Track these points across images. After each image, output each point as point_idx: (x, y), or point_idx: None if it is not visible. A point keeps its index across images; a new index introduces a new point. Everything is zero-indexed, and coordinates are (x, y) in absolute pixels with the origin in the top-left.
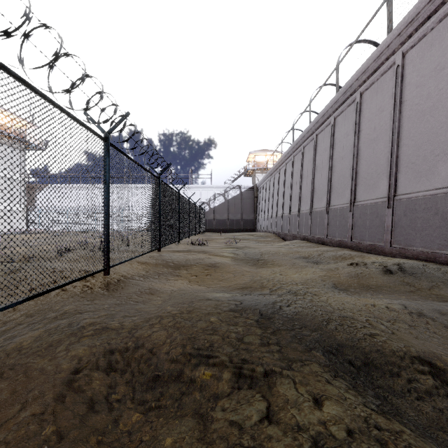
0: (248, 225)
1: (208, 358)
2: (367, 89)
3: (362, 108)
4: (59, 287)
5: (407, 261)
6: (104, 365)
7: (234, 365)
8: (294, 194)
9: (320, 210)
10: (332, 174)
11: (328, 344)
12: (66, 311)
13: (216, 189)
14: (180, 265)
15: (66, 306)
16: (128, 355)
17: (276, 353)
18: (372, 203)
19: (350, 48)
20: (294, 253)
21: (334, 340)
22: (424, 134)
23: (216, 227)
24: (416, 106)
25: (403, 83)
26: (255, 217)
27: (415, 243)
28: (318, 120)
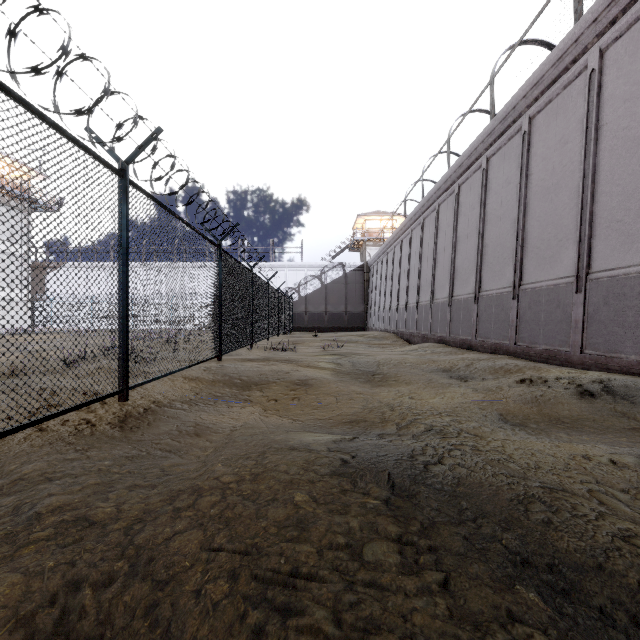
0: (355, 322)
1: (287, 611)
2: (540, 112)
3: (532, 141)
4: (20, 428)
5: (613, 376)
6: (49, 626)
7: (346, 638)
8: (424, 274)
9: (466, 298)
10: (484, 243)
11: (544, 563)
12: (23, 477)
13: (309, 269)
14: (252, 383)
15: (29, 464)
16: (110, 595)
17: (441, 598)
18: (550, 285)
19: (512, 51)
20: (428, 362)
21: (554, 553)
22: (638, 175)
23: (309, 325)
24: (624, 132)
25: (601, 97)
26: (365, 309)
27: (624, 348)
28: (462, 163)
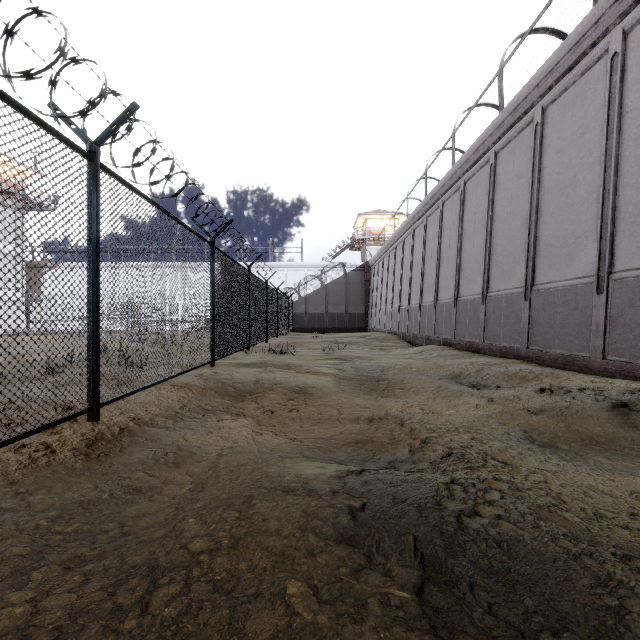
0: (355, 322)
1: None
2: (554, 101)
3: (545, 133)
4: None
5: None
6: None
7: None
8: (427, 274)
9: (472, 298)
10: (492, 242)
11: None
12: None
13: (309, 269)
14: (246, 392)
15: None
16: None
17: None
18: (567, 286)
19: (523, 38)
20: (435, 367)
21: None
22: None
23: (309, 325)
24: None
25: (625, 82)
26: (366, 310)
27: None
28: (468, 158)
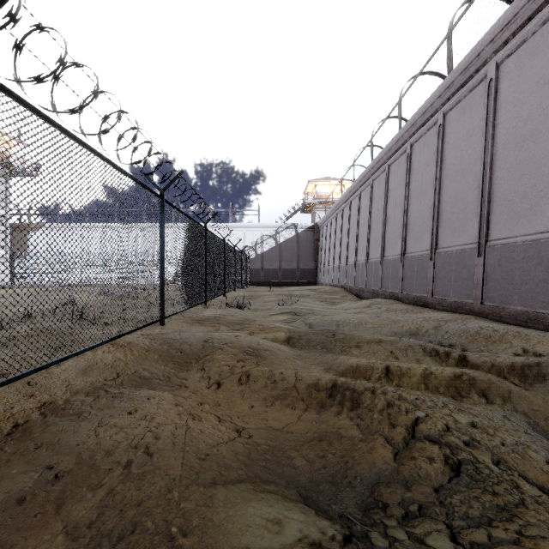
0: (306, 277)
1: None
2: (510, 55)
3: (499, 88)
4: None
5: None
6: None
7: None
8: (374, 233)
9: (420, 255)
10: (441, 200)
11: None
12: None
13: (265, 229)
14: (193, 355)
15: None
16: None
17: None
18: (527, 241)
19: None
20: (389, 323)
21: None
22: None
23: (265, 279)
24: None
25: None
26: (315, 266)
27: None
28: (416, 121)
